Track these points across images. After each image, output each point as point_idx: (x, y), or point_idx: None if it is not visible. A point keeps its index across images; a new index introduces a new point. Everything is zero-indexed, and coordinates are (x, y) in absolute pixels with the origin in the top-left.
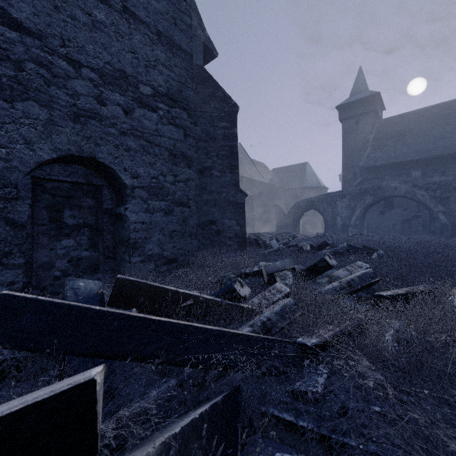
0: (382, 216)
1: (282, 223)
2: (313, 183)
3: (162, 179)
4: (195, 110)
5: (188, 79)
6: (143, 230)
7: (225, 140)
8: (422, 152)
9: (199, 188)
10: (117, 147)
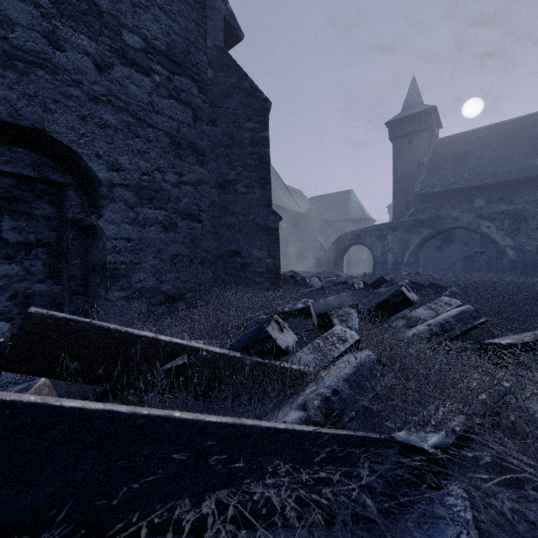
0: (440, 252)
1: (322, 261)
2: (359, 214)
3: (158, 178)
4: (214, 105)
5: (199, 38)
6: (128, 251)
7: (253, 146)
8: (486, 177)
9: (219, 208)
10: (84, 119)
